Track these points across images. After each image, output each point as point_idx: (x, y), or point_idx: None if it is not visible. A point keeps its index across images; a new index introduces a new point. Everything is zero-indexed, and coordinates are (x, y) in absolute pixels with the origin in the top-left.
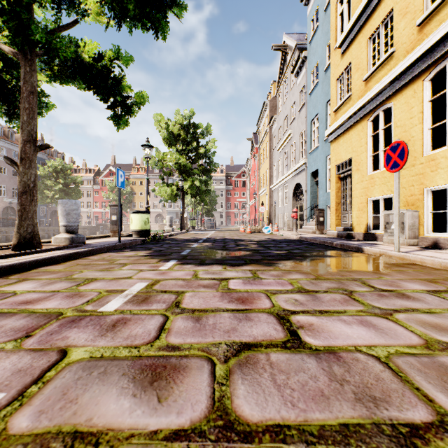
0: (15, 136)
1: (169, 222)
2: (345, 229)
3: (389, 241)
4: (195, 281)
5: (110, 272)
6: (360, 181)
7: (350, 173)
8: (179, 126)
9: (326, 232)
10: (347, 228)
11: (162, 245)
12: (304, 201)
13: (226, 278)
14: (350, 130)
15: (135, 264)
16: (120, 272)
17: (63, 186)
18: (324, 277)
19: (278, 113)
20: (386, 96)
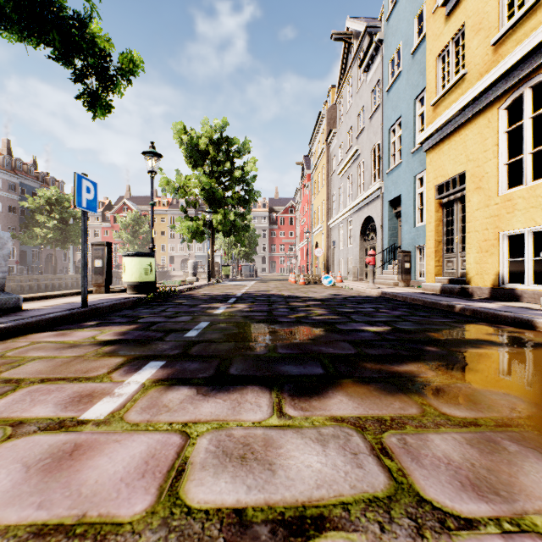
0: None
1: (191, 270)
2: (453, 281)
3: None
4: None
5: None
6: (483, 206)
7: (460, 195)
8: (207, 140)
9: (415, 283)
10: (457, 279)
11: (164, 309)
12: (377, 241)
13: (292, 514)
14: (463, 128)
15: (44, 383)
16: None
17: (59, 222)
18: None
19: (338, 126)
20: (541, 59)
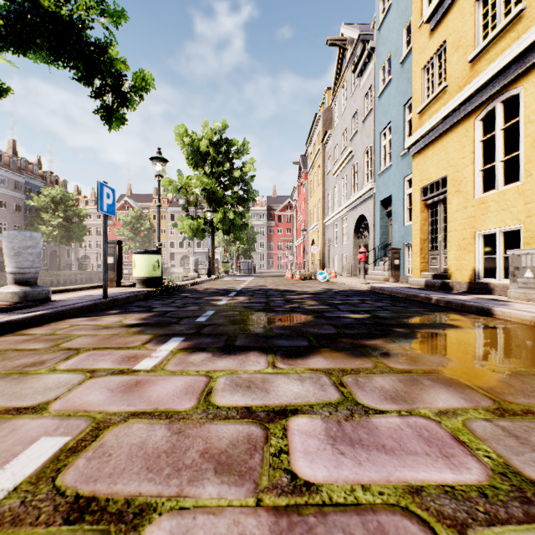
0: (4, 158)
1: (193, 266)
2: (436, 277)
3: (520, 297)
4: (199, 429)
5: (16, 382)
6: (461, 208)
7: (443, 197)
8: (207, 142)
9: (403, 279)
10: (439, 275)
11: (173, 301)
12: (370, 239)
13: (279, 408)
14: (444, 136)
15: (97, 350)
16: (40, 382)
17: (63, 220)
18: (514, 403)
19: (333, 128)
20: (509, 78)
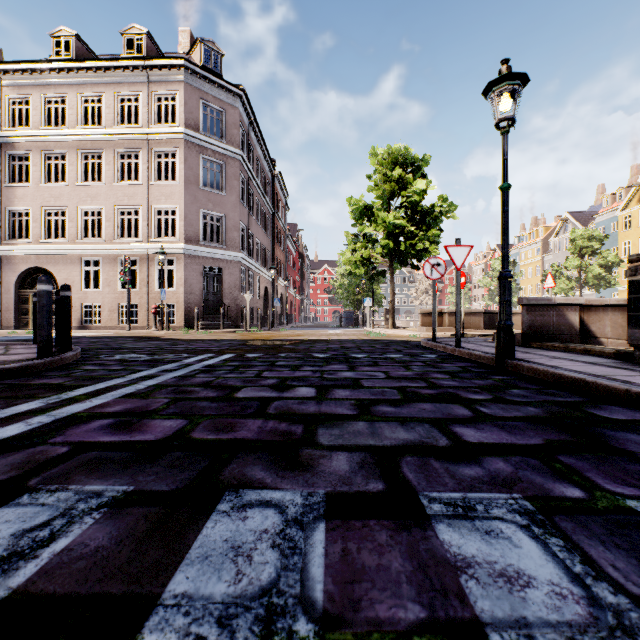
0: None
1: None
2: None
3: None
4: None
5: None
6: None
7: None
8: None
9: None
10: None
11: None
12: None
13: None
14: None
15: None
16: None
17: None
18: None
19: (554, 252)
20: None
